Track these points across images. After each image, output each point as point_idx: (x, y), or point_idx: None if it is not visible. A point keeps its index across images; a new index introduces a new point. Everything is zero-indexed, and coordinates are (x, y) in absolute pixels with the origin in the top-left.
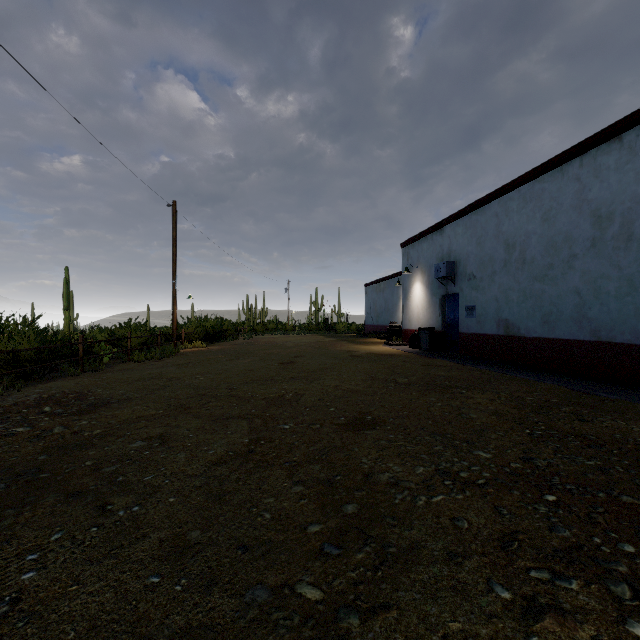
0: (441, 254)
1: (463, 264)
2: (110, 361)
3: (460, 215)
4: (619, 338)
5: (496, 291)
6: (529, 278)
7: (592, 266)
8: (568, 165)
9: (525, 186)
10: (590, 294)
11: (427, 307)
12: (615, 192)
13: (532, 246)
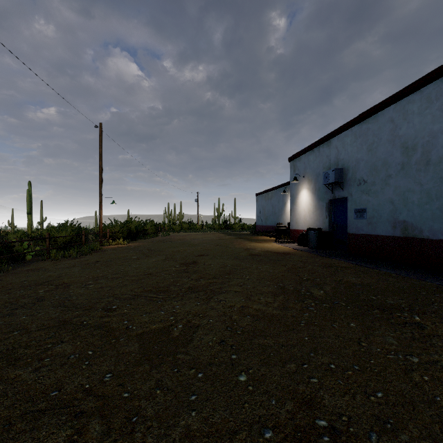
0: (328, 163)
1: (352, 170)
2: (34, 258)
3: (349, 126)
4: None
5: (391, 194)
6: (435, 179)
7: None
8: None
9: (429, 86)
10: None
11: (314, 210)
12: None
13: (439, 146)
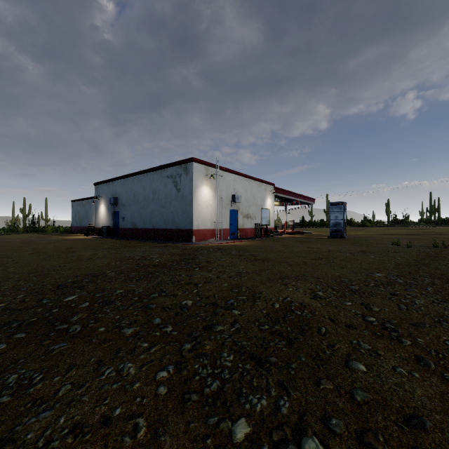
0: (113, 193)
1: (121, 199)
2: None
3: (120, 178)
4: (157, 227)
5: (131, 211)
6: (140, 208)
7: (153, 206)
8: (148, 174)
9: (139, 175)
10: (152, 214)
11: (107, 217)
12: (156, 186)
13: (141, 197)
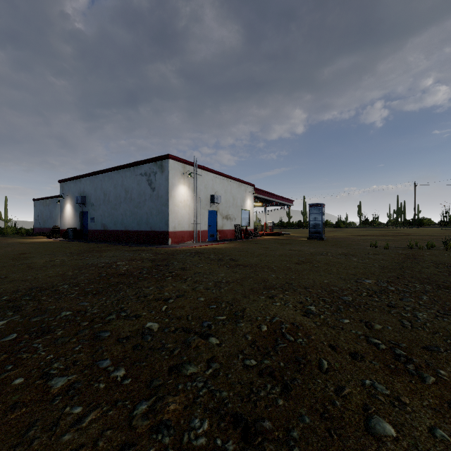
0: (80, 191)
1: (89, 198)
2: None
3: (88, 175)
4: (130, 229)
5: (101, 212)
6: (111, 208)
7: (125, 206)
8: (120, 171)
9: (110, 173)
10: (124, 215)
11: (73, 217)
12: (129, 184)
13: (111, 196)
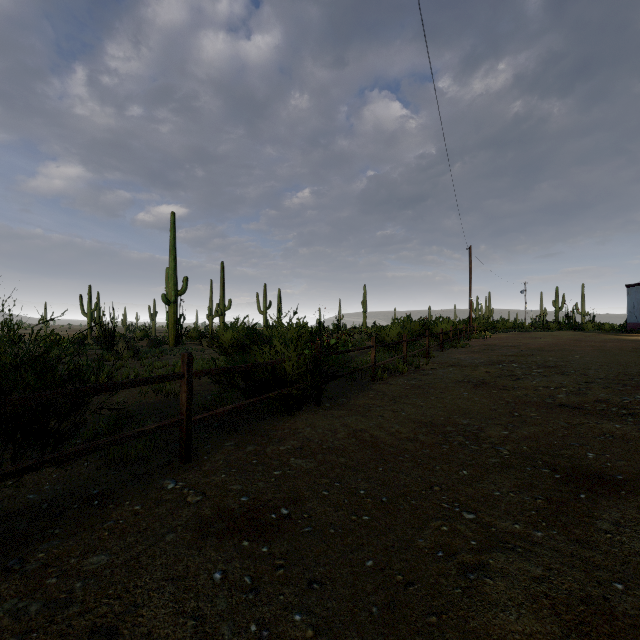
0: None
1: None
2: None
3: None
4: None
5: None
6: None
7: None
8: None
9: None
10: None
11: None
12: None
13: None
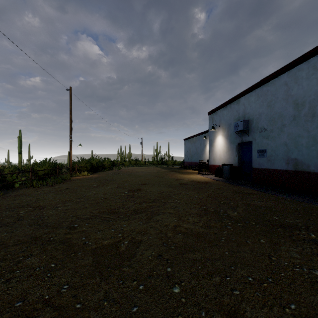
0: (237, 116)
1: (255, 121)
2: (21, 186)
3: (253, 88)
4: None
5: (285, 138)
6: None
7: None
8: None
9: (315, 57)
10: None
11: (227, 151)
12: None
13: None
